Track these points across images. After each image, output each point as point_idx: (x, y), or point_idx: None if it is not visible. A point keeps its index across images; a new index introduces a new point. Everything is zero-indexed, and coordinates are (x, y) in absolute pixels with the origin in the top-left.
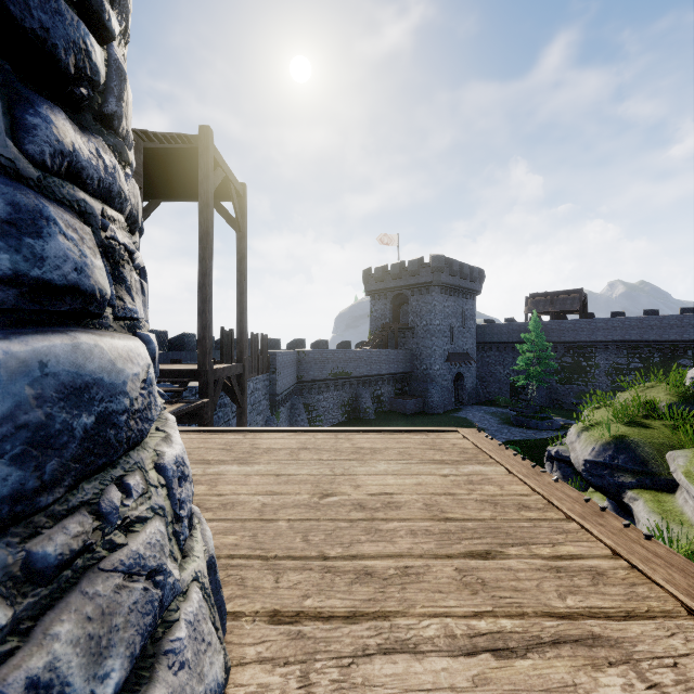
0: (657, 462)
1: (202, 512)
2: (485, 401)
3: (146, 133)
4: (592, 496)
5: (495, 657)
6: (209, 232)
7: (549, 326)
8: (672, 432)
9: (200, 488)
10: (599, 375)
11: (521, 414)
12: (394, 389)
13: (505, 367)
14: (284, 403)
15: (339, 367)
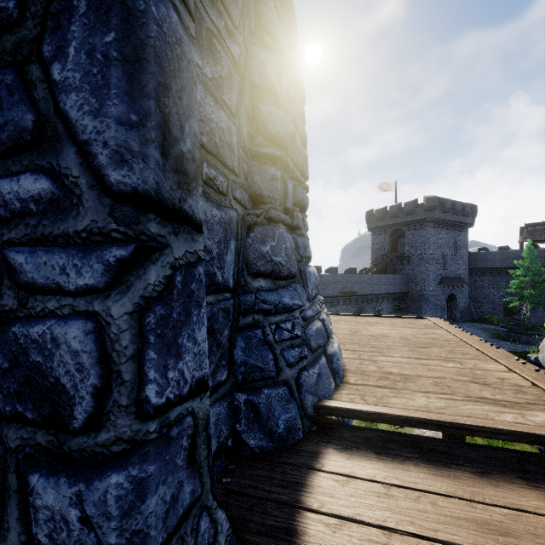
0: None
1: None
2: (477, 319)
3: None
4: None
5: (415, 359)
6: None
7: None
8: None
9: None
10: None
11: (511, 331)
12: (392, 306)
13: (499, 289)
14: None
15: (347, 287)
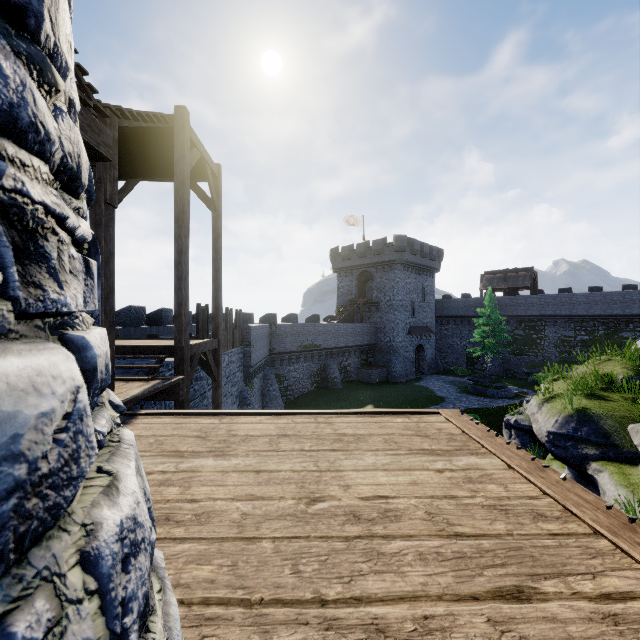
0: (620, 435)
1: (172, 527)
2: (443, 371)
3: (121, 110)
4: (551, 463)
5: None
6: (185, 211)
7: (502, 302)
8: (632, 404)
9: (171, 491)
10: (548, 347)
11: (477, 383)
12: (359, 360)
13: (462, 339)
14: (257, 374)
15: (309, 339)
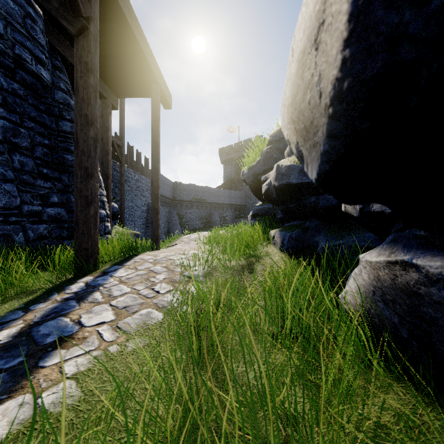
0: None
1: None
2: None
3: None
4: None
5: None
6: None
7: None
8: None
9: None
10: None
11: None
12: (234, 214)
13: None
14: (163, 206)
15: (199, 195)
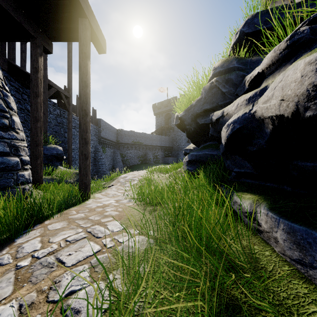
0: None
1: None
2: None
3: None
4: None
5: None
6: None
7: None
8: None
9: None
10: None
11: None
12: (164, 154)
13: None
14: (108, 147)
15: (137, 139)
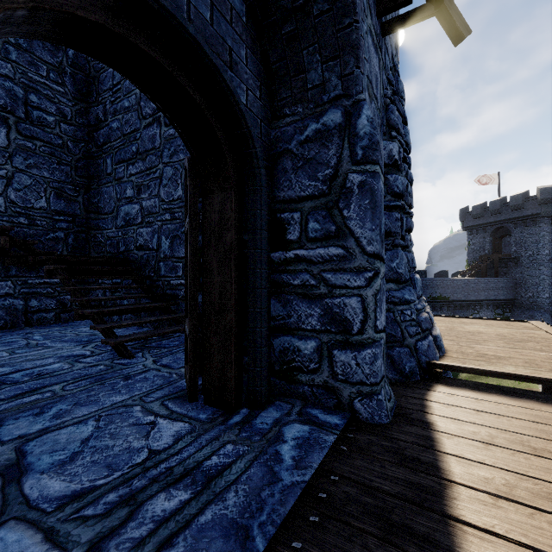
0: None
1: None
2: None
3: None
4: None
5: (507, 348)
6: None
7: None
8: None
9: None
10: None
11: None
12: (493, 314)
13: None
14: None
15: (437, 292)
